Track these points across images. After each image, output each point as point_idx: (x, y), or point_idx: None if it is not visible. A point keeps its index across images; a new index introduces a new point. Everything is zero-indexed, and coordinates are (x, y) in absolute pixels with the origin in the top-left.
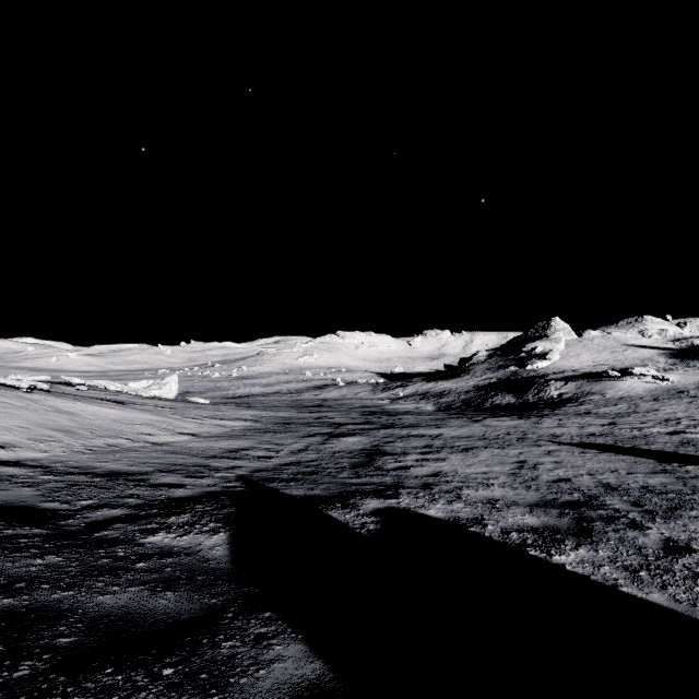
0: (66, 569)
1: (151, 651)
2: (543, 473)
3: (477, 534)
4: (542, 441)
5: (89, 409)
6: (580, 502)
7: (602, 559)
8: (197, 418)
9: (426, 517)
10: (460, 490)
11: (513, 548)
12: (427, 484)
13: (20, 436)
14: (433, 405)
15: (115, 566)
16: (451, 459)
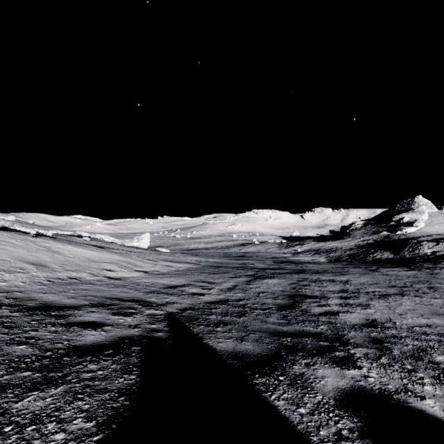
0: None
1: None
2: None
3: None
4: None
5: (73, 250)
6: None
7: None
8: (153, 260)
9: (435, 421)
10: (429, 355)
11: None
12: (376, 340)
13: None
14: (324, 258)
15: None
16: (375, 305)
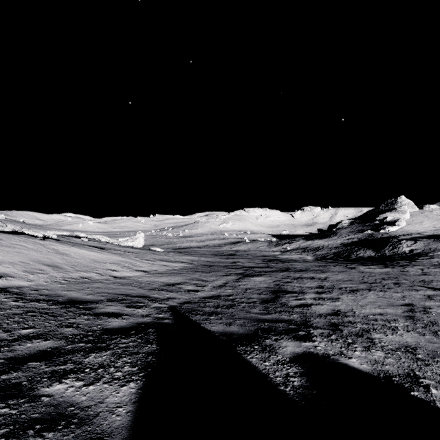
0: None
1: None
2: (438, 317)
3: (427, 404)
4: (417, 286)
5: (78, 251)
6: None
7: None
8: (150, 260)
9: (351, 369)
10: (369, 334)
11: None
12: (334, 324)
13: (18, 268)
14: (311, 256)
15: None
16: (344, 299)
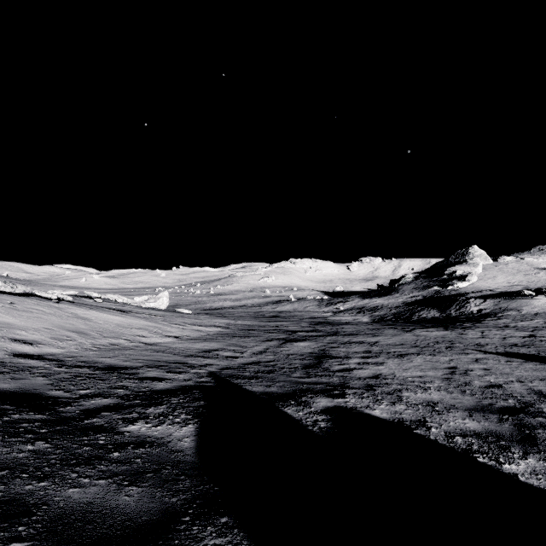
0: (49, 457)
1: None
2: (474, 379)
3: (423, 437)
4: (469, 350)
5: (99, 315)
6: (517, 409)
7: None
8: (180, 324)
9: (372, 417)
10: (400, 392)
11: (461, 454)
12: (370, 385)
13: (45, 335)
14: (368, 318)
15: (92, 455)
16: (388, 363)
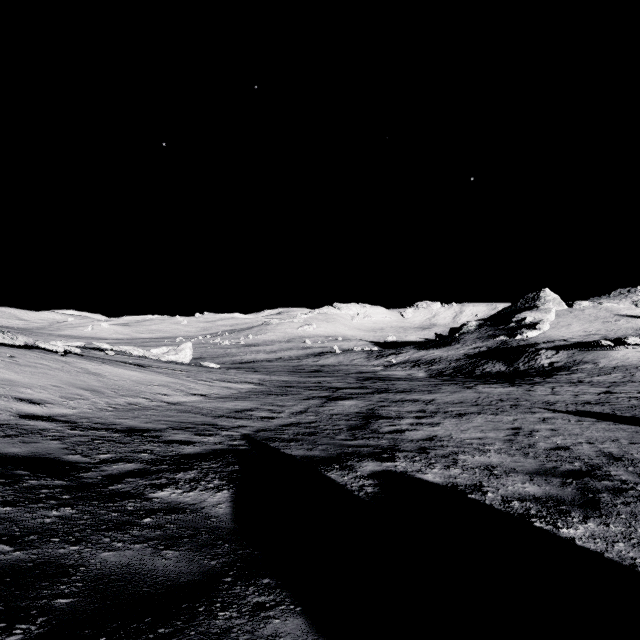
0: (77, 522)
1: (146, 618)
2: (540, 440)
3: (477, 502)
4: (536, 408)
5: (114, 371)
6: (582, 472)
7: (614, 535)
8: (207, 381)
9: (423, 481)
10: (456, 455)
11: (517, 518)
12: (423, 448)
13: (53, 394)
14: (424, 372)
15: (123, 520)
16: (445, 424)
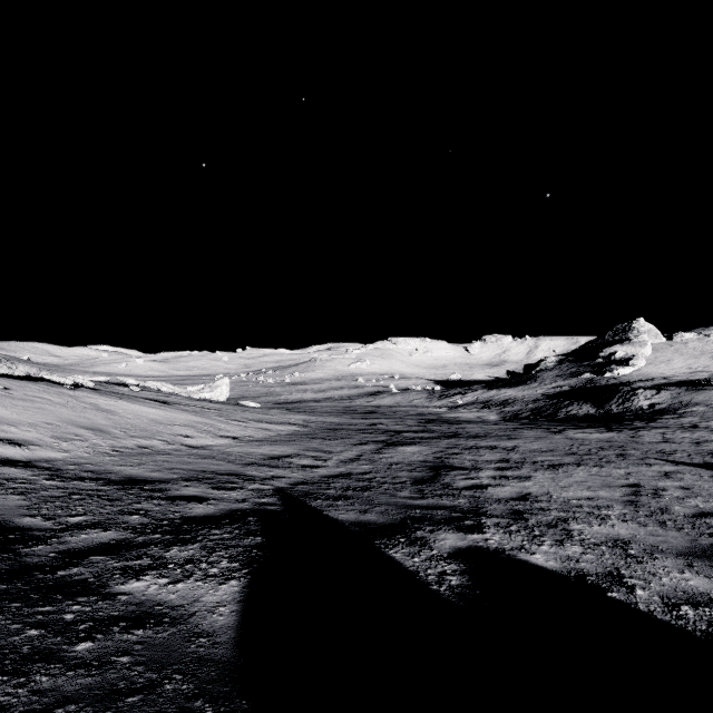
0: None
1: None
2: (673, 503)
3: (626, 606)
4: (650, 459)
5: (129, 407)
6: None
7: None
8: (241, 421)
9: (532, 567)
10: (566, 524)
11: (704, 642)
12: (517, 512)
13: (44, 433)
14: (496, 414)
15: (38, 648)
16: (538, 477)
